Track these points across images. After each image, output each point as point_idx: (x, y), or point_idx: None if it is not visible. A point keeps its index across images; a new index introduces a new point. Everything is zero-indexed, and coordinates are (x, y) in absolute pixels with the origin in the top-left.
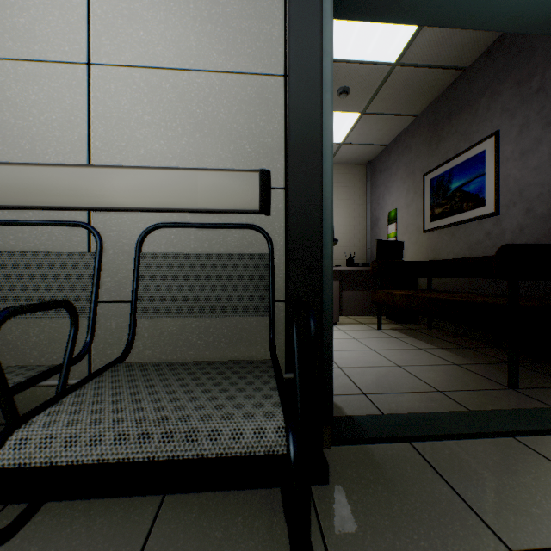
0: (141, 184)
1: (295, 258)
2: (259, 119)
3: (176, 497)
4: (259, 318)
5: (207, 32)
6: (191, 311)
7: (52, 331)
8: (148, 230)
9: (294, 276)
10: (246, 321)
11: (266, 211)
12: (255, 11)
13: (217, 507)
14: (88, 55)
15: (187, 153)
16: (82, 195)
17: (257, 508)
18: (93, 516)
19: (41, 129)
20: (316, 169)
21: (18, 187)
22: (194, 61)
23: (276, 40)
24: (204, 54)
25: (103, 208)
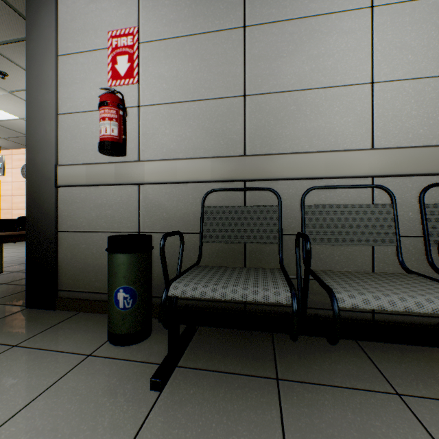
0: (418, 158)
1: None
2: None
3: None
4: None
5: None
6: None
7: (348, 254)
8: (427, 188)
9: None
10: None
11: None
12: None
13: None
14: (371, 77)
15: None
16: (376, 167)
17: None
18: None
19: (341, 128)
20: None
21: (335, 165)
22: None
23: None
24: None
25: (391, 175)
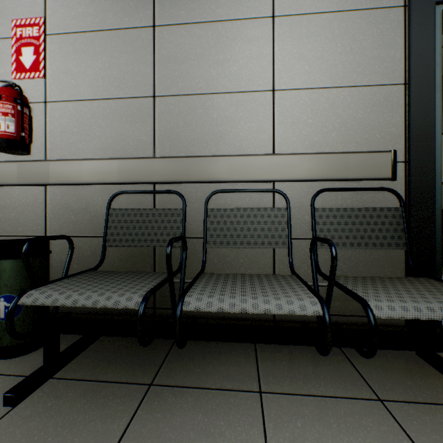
0: (311, 164)
1: (415, 210)
2: (385, 115)
3: (357, 361)
4: (385, 251)
5: (348, 61)
6: (352, 245)
7: (251, 256)
8: (318, 193)
9: (413, 223)
10: (376, 253)
11: (395, 178)
12: (382, 42)
13: (393, 369)
14: (272, 85)
15: (335, 142)
16: (274, 172)
17: (422, 373)
18: (315, 365)
19: (245, 133)
20: (430, 147)
21: (238, 169)
22: (340, 81)
23: (398, 60)
24: (347, 76)
25: (287, 180)
